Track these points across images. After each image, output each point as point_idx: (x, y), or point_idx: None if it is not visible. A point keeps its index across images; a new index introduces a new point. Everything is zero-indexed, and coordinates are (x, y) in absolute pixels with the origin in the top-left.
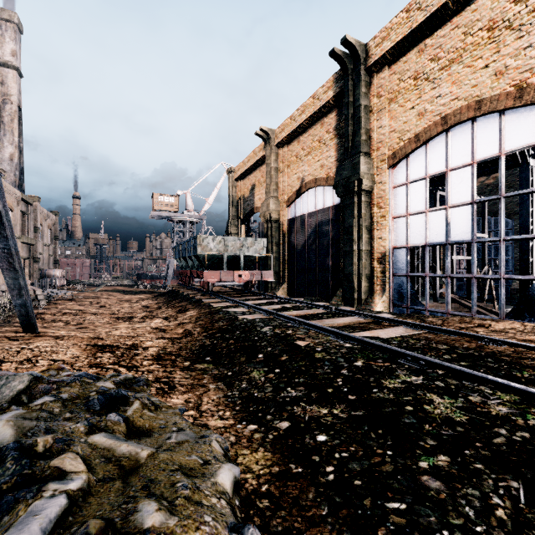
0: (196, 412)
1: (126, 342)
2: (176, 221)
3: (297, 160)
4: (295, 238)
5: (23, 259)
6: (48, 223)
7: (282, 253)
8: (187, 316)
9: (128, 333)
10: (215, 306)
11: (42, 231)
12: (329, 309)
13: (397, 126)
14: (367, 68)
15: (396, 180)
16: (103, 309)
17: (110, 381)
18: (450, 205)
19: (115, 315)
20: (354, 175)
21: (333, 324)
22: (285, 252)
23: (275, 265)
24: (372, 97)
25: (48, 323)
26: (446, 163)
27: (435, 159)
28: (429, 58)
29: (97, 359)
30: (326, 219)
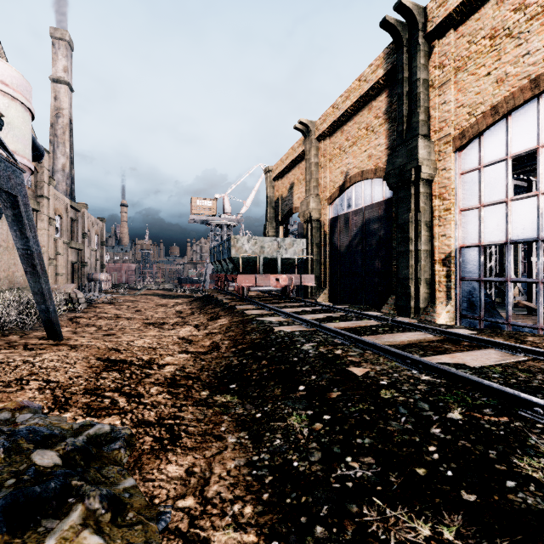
0: (196, 501)
1: (143, 356)
2: (214, 224)
3: (340, 153)
4: (338, 239)
5: (72, 263)
6: (96, 229)
7: (324, 256)
8: (217, 325)
9: (150, 344)
10: (248, 314)
11: (89, 236)
12: (384, 321)
13: (466, 99)
14: (426, 35)
15: (465, 164)
16: (137, 314)
17: (58, 448)
18: (543, 190)
19: (148, 320)
20: (410, 163)
21: (395, 342)
22: (327, 254)
23: (315, 268)
24: (433, 68)
25: (81, 328)
26: (538, 137)
27: (520, 134)
28: (512, 8)
29: (98, 381)
30: (374, 216)
